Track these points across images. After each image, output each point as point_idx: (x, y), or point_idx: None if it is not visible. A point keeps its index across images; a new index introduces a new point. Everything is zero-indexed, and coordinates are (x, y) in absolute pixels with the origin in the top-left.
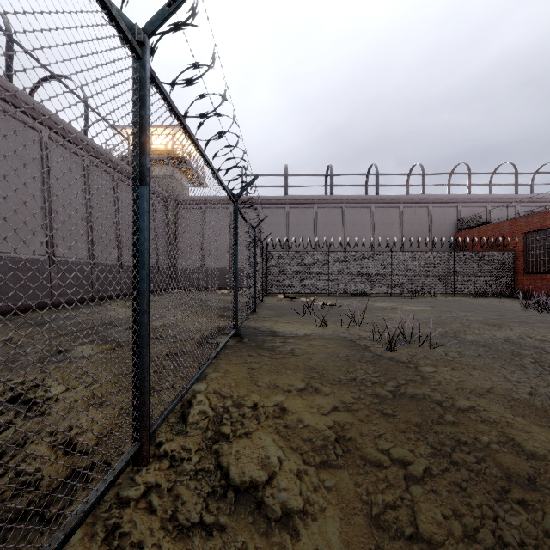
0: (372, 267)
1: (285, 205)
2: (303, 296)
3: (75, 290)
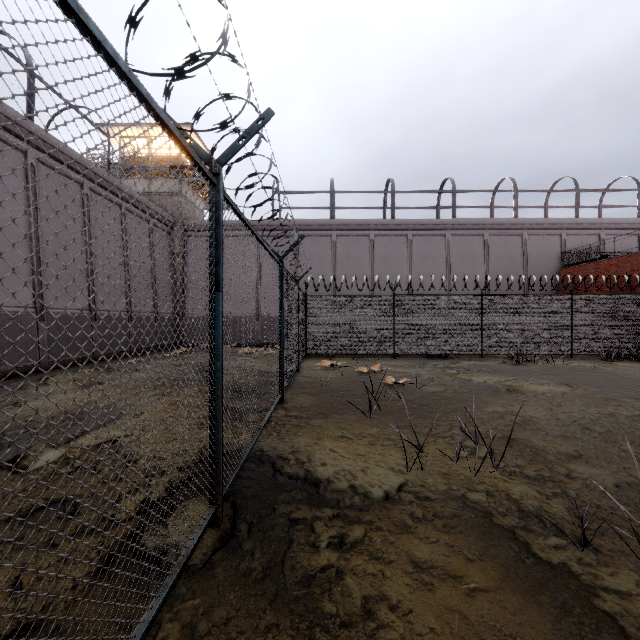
0: (455, 317)
1: (331, 232)
2: (358, 358)
3: (4, 357)
